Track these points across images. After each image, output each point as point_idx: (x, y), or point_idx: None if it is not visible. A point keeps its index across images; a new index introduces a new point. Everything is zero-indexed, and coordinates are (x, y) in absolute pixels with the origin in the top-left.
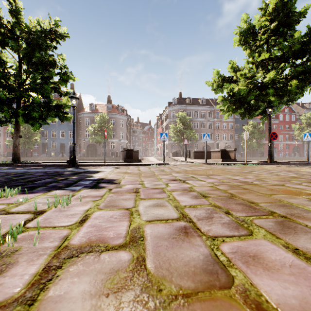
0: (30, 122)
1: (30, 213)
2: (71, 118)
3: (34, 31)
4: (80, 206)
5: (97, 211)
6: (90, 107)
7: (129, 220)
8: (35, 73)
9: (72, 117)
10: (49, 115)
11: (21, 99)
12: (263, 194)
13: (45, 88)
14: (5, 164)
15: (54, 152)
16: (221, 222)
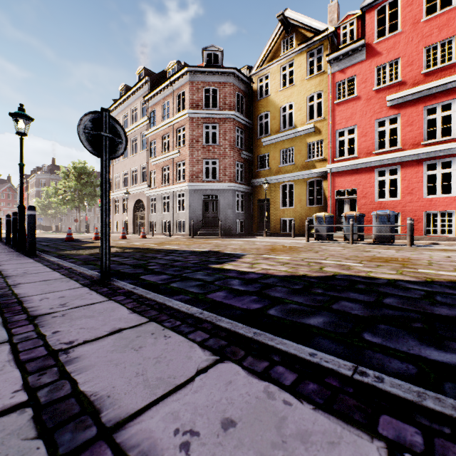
0: None
1: None
2: None
3: None
4: None
5: None
6: None
7: None
8: None
9: None
10: None
11: None
12: None
13: None
14: None
15: None
16: None
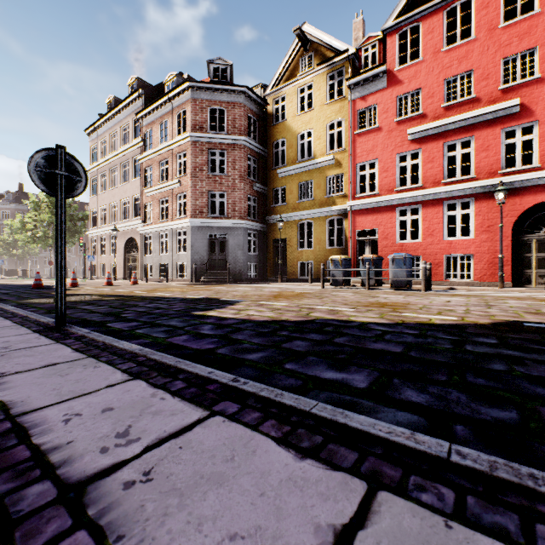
0: None
1: None
2: None
3: None
4: None
5: None
6: None
7: None
8: None
9: None
10: None
11: None
12: None
13: None
14: None
15: None
16: None
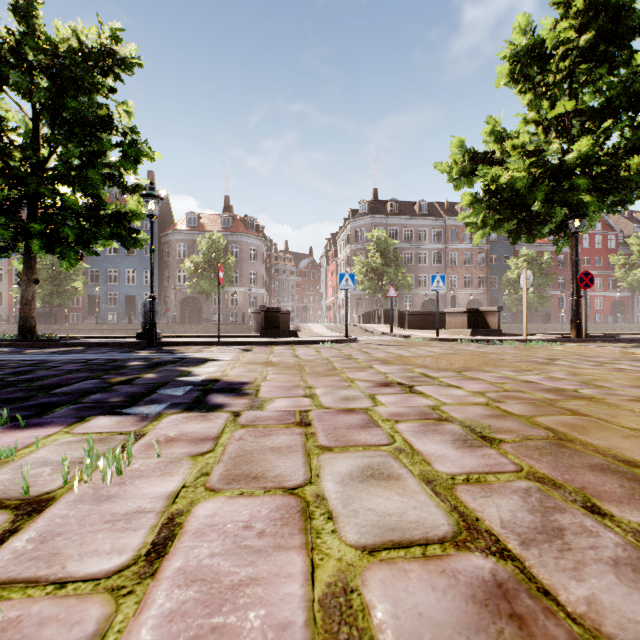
0: (56, 249)
1: (6, 509)
2: (146, 242)
3: (65, 51)
4: (157, 477)
5: (204, 498)
6: (188, 220)
7: (305, 547)
8: (68, 143)
9: (148, 239)
10: (98, 236)
11: (37, 200)
12: (636, 430)
13: (91, 175)
14: (2, 343)
15: (114, 314)
16: (603, 556)
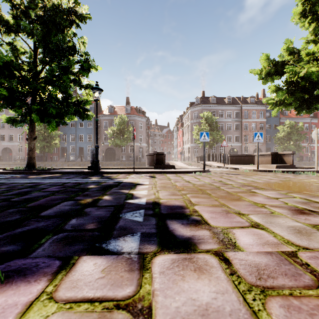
0: (46, 120)
1: None
2: (92, 117)
3: (50, 6)
4: None
5: None
6: (109, 109)
7: None
8: (52, 63)
9: (93, 115)
10: (67, 112)
11: (36, 94)
12: None
13: (64, 79)
14: (18, 171)
15: (73, 156)
16: None
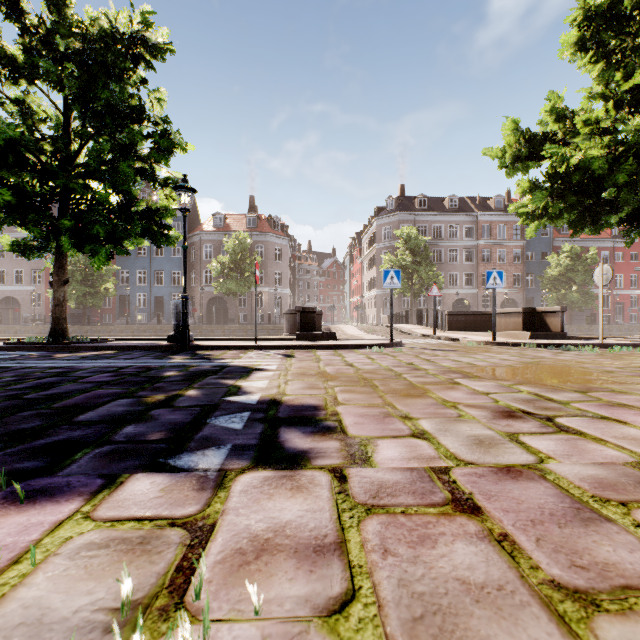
0: (87, 247)
1: None
2: (177, 240)
3: (95, 34)
4: None
5: None
6: (214, 221)
7: None
8: (99, 137)
9: (179, 237)
10: (129, 232)
11: (68, 196)
12: None
13: (122, 169)
14: (33, 346)
15: (143, 315)
16: None
